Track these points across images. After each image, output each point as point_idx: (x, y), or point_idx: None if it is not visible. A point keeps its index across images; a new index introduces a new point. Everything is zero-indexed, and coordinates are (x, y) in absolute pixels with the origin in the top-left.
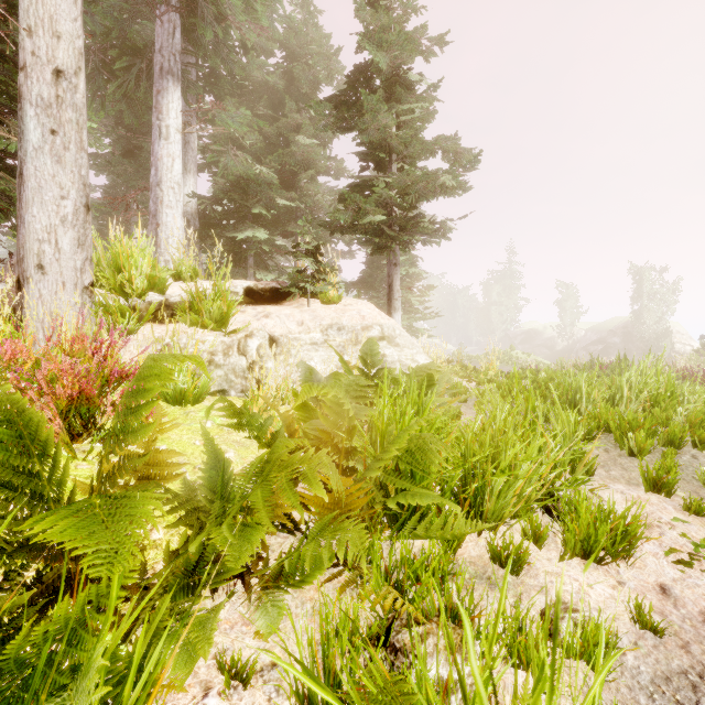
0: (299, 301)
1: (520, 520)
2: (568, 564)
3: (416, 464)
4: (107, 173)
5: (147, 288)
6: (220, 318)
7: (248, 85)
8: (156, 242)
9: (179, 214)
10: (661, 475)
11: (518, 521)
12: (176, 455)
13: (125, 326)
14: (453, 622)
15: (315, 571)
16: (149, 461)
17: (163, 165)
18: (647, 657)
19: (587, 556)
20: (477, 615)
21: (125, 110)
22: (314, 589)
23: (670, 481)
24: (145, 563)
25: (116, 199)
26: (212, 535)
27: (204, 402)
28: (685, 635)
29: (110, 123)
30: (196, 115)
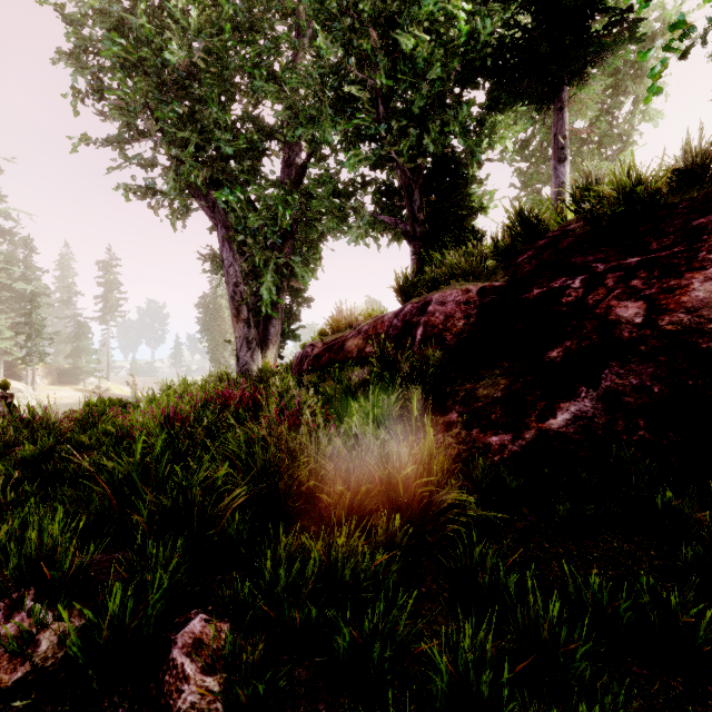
0: None
1: None
2: None
3: None
4: None
5: None
6: None
7: None
8: None
9: None
10: None
11: None
12: None
13: None
14: None
15: None
16: None
17: None
18: None
19: None
20: None
21: None
22: None
23: None
24: None
25: None
26: None
27: None
28: None
29: None
30: None
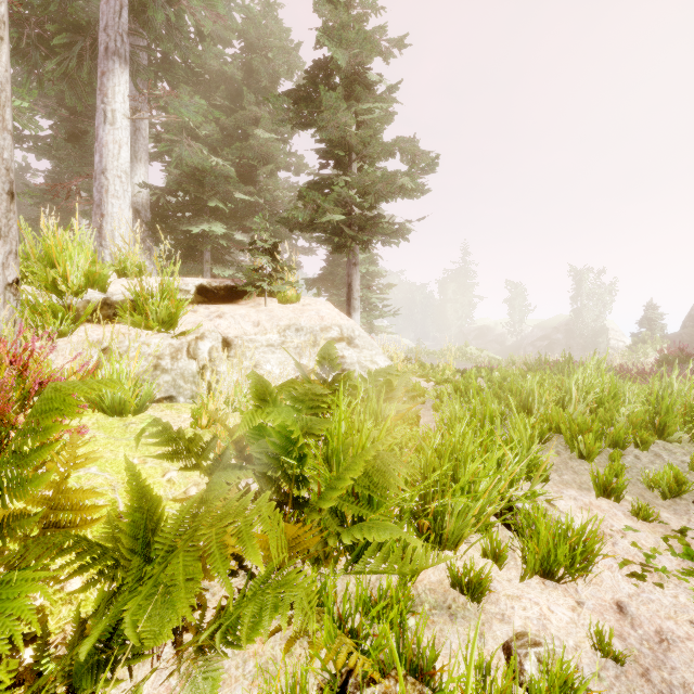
0: (255, 300)
1: (480, 539)
2: (528, 585)
3: (374, 488)
4: (48, 157)
5: (85, 285)
6: (168, 319)
7: (204, 74)
8: (101, 234)
9: (126, 204)
10: (611, 480)
11: (478, 540)
12: (93, 495)
13: (57, 328)
14: (412, 676)
15: (259, 623)
16: (58, 503)
17: (109, 152)
18: (610, 690)
19: (546, 575)
20: (439, 669)
21: (66, 91)
22: (259, 641)
23: (619, 487)
24: (48, 634)
25: (55, 186)
26: (126, 606)
27: (148, 411)
28: (644, 660)
29: (53, 104)
30: (148, 101)
